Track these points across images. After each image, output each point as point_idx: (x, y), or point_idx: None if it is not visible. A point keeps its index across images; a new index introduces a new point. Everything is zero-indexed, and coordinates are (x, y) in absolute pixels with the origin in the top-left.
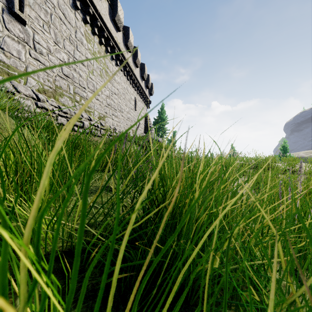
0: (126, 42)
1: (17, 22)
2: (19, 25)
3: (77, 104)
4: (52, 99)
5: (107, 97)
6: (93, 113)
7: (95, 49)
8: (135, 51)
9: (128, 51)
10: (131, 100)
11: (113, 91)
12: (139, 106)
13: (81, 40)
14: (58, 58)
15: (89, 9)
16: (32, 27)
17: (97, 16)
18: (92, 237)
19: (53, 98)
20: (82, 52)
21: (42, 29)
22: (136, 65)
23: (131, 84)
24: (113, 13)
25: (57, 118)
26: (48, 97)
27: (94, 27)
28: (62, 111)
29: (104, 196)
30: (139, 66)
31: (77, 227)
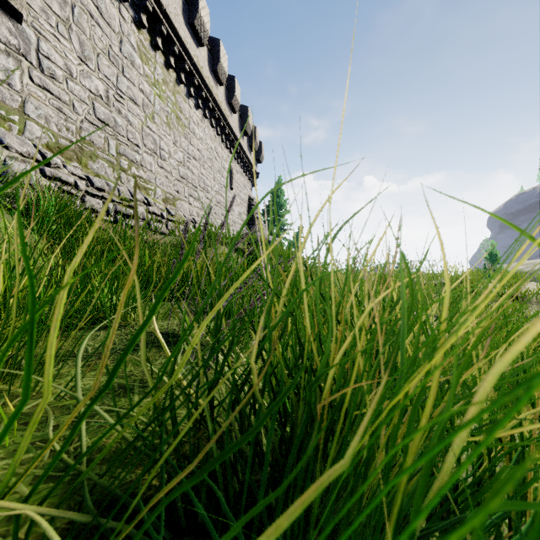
0: (213, 66)
1: (4, 14)
2: (9, 20)
3: (123, 175)
4: (75, 163)
5: (180, 163)
6: (153, 192)
7: (158, 77)
8: (230, 83)
9: (218, 83)
10: (223, 171)
11: (191, 153)
12: (237, 181)
13: (130, 58)
14: (87, 89)
15: (146, 2)
16: (36, 26)
17: (161, 15)
18: (72, 523)
19: (78, 162)
20: (132, 80)
21: (55, 31)
22: (233, 108)
23: (223, 142)
24: (191, 13)
25: (84, 199)
26: (68, 159)
27: (155, 35)
28: (93, 187)
29: (153, 358)
30: (237, 110)
31: (5, 507)
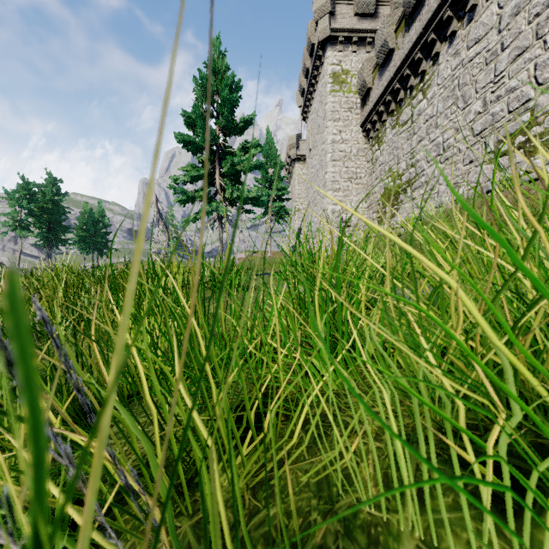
0: None
1: None
2: None
3: None
4: None
5: None
6: None
7: None
8: None
9: None
10: None
11: None
12: None
13: None
14: None
15: None
16: None
17: None
18: None
19: None
20: None
21: None
22: None
23: None
24: None
25: None
26: None
27: None
28: None
29: None
30: None
31: None
